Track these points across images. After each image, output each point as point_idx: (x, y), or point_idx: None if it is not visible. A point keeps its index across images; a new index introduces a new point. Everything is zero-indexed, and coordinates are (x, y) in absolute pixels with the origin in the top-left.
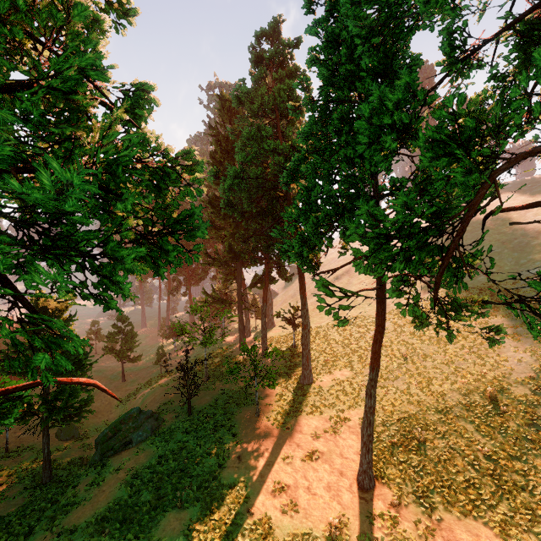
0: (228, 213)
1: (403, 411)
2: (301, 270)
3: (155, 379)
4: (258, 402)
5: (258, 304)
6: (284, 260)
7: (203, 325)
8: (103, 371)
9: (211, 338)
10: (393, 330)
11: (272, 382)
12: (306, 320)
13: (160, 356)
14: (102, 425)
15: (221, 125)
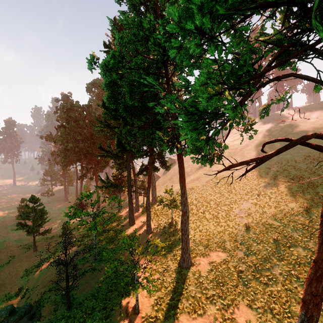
0: (112, 107)
1: (294, 312)
2: (181, 161)
3: (59, 249)
4: (138, 298)
5: (145, 186)
6: (165, 150)
7: (92, 209)
8: (22, 240)
9: (95, 225)
10: (256, 211)
11: (152, 285)
12: (185, 208)
13: (64, 230)
14: (2, 300)
15: (114, 45)
